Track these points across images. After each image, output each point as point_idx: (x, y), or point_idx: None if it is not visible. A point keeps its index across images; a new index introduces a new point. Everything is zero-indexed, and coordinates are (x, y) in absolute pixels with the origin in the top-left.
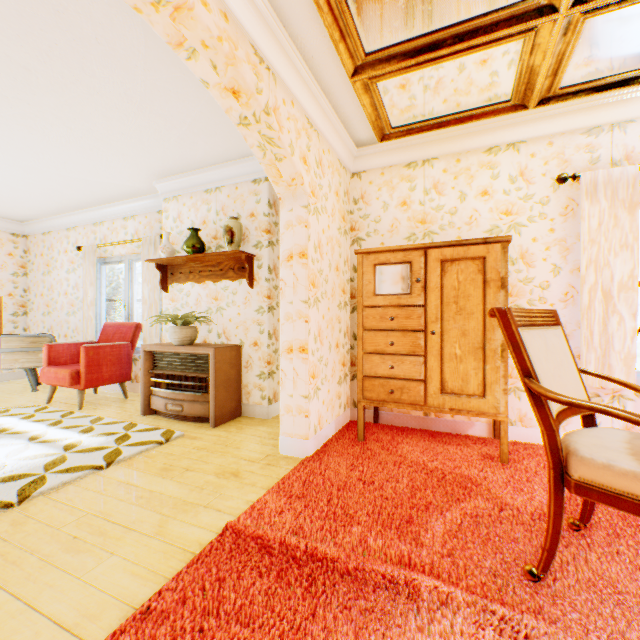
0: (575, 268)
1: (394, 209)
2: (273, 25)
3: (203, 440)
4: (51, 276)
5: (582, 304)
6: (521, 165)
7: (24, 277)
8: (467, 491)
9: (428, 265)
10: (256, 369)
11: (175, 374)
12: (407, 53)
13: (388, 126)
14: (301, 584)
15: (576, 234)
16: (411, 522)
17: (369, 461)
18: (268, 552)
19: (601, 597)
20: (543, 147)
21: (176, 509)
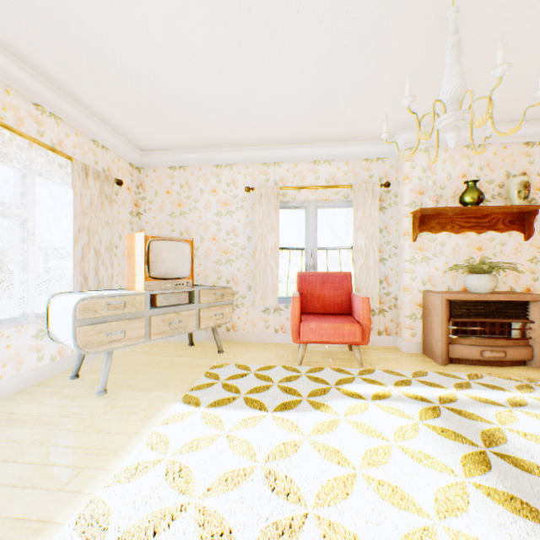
0: None
1: None
2: None
3: None
4: (185, 218)
5: None
6: None
7: (136, 217)
8: None
9: None
10: None
11: (466, 322)
12: None
13: None
14: None
15: None
16: None
17: None
18: None
19: None
20: None
21: None
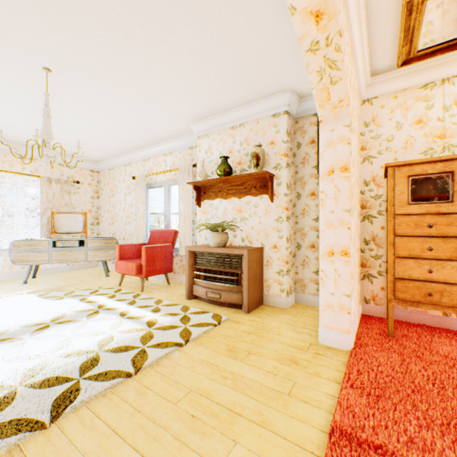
0: None
1: (408, 127)
2: None
3: (245, 324)
4: (114, 198)
5: None
6: None
7: (97, 199)
8: None
9: None
10: (275, 267)
11: (210, 269)
12: None
13: (414, 49)
14: None
15: None
16: None
17: (416, 360)
18: None
19: None
20: None
21: (264, 395)
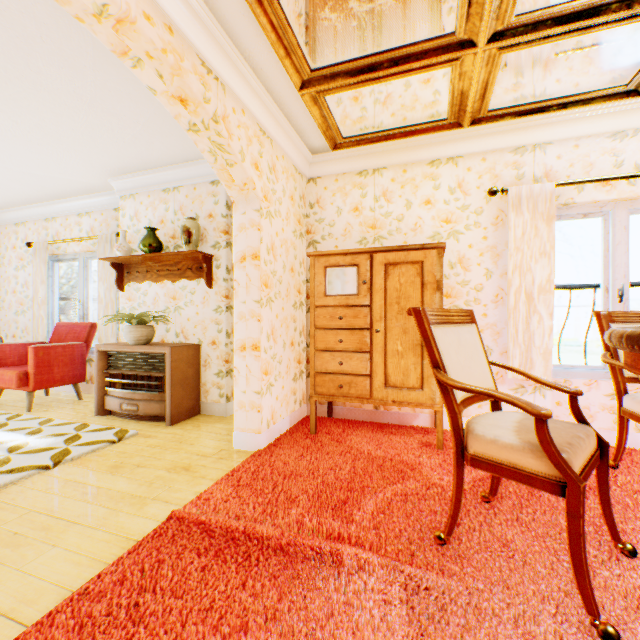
0: (504, 272)
1: (347, 214)
2: (220, 39)
3: (158, 438)
4: None
5: (509, 305)
6: (459, 178)
7: None
8: (402, 474)
9: (373, 268)
10: (214, 368)
11: (131, 374)
12: (349, 72)
13: (339, 136)
14: (237, 560)
15: (505, 242)
16: (347, 503)
17: (318, 452)
18: (209, 535)
19: (494, 554)
20: (478, 162)
21: (123, 502)
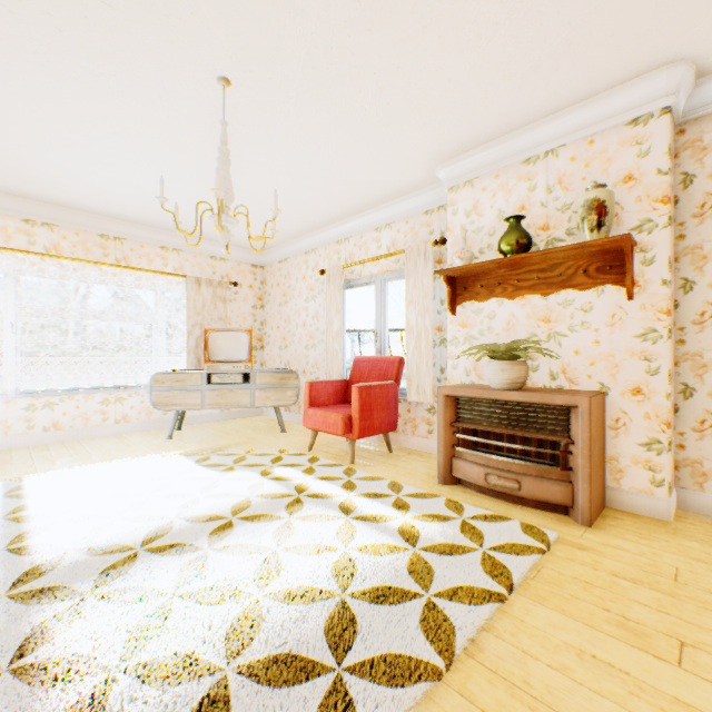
0: None
1: None
2: None
3: (606, 556)
4: (287, 307)
5: None
6: None
7: (260, 310)
8: None
9: None
10: (637, 433)
11: (488, 430)
12: None
13: None
14: None
15: None
16: None
17: None
18: None
19: None
20: None
21: None
